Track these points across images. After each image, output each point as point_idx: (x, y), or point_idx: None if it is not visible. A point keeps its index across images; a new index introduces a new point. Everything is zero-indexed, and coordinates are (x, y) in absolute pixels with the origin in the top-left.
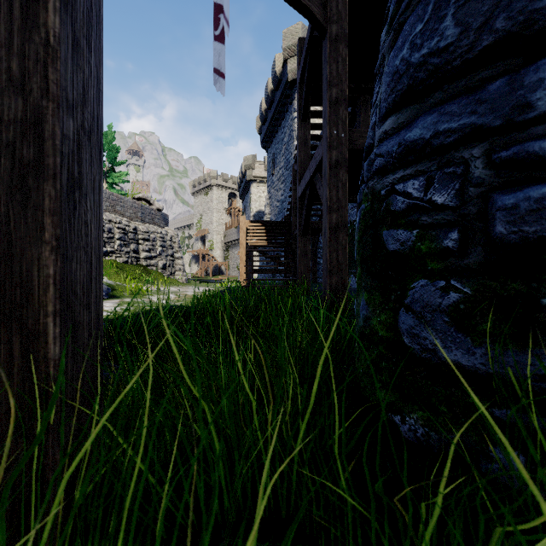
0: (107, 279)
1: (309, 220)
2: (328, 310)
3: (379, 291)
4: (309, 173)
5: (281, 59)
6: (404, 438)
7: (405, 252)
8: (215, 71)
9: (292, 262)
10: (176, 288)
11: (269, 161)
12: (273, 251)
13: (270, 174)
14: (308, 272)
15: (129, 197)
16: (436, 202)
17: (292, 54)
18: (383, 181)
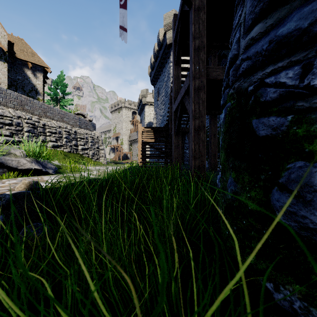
0: (57, 162)
1: (180, 125)
2: (196, 183)
3: (247, 171)
4: (180, 96)
5: (163, 31)
6: (279, 305)
7: (278, 137)
8: (120, 27)
9: (169, 151)
10: (99, 167)
11: (155, 92)
12: (158, 145)
13: (156, 100)
14: (179, 157)
15: (72, 113)
16: (316, 86)
17: (169, 28)
18: (250, 79)
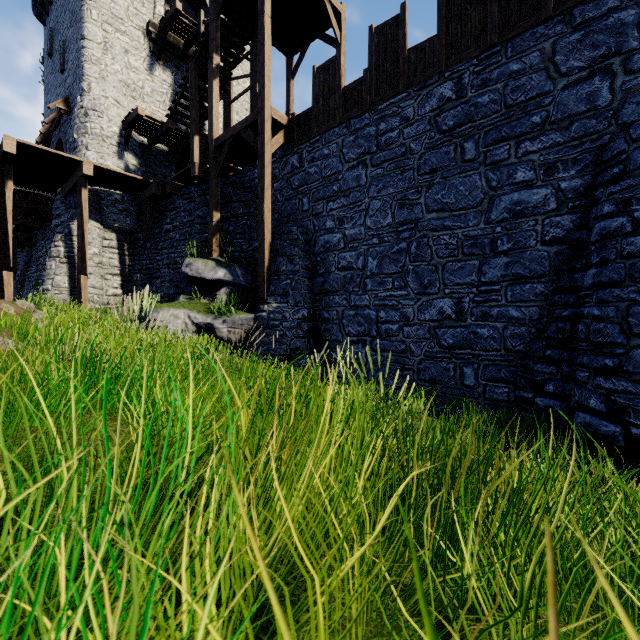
0: None
1: None
2: None
3: None
4: None
5: None
6: None
7: None
8: None
9: None
10: None
11: None
12: None
13: None
14: None
15: None
16: None
17: None
18: None
